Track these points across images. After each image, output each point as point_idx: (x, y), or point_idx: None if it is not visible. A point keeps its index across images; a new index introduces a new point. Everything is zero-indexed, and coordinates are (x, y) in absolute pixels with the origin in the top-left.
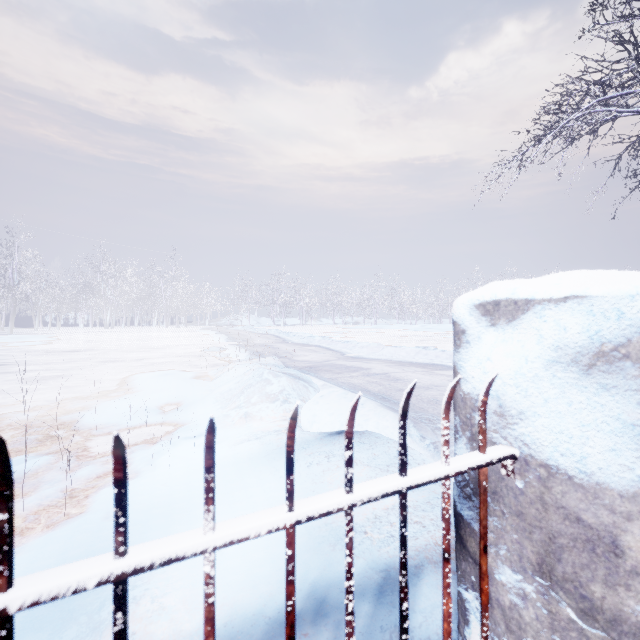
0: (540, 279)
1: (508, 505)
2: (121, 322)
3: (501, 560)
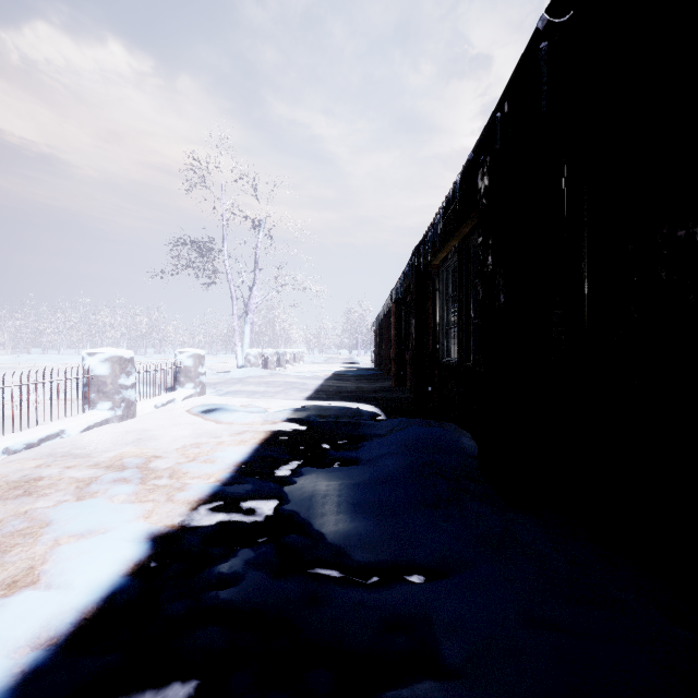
0: (185, 349)
1: (183, 372)
2: None
3: (182, 378)
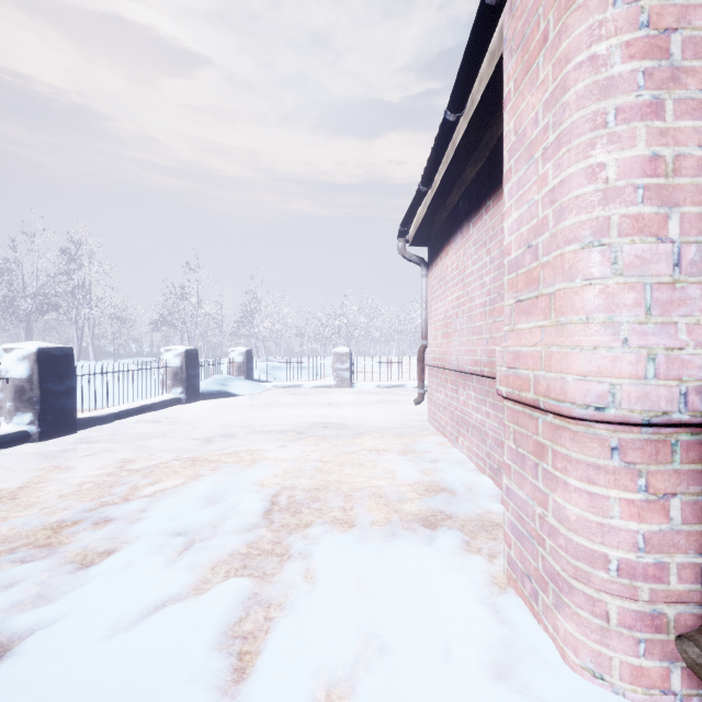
0: None
1: None
2: (367, 353)
3: None
